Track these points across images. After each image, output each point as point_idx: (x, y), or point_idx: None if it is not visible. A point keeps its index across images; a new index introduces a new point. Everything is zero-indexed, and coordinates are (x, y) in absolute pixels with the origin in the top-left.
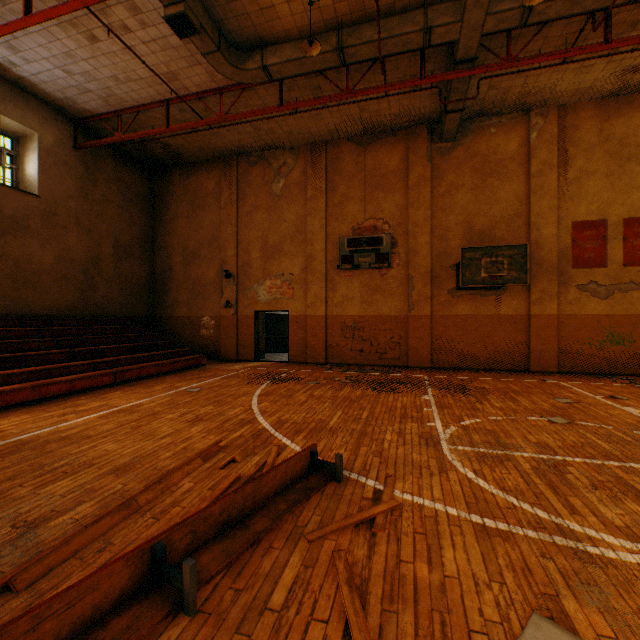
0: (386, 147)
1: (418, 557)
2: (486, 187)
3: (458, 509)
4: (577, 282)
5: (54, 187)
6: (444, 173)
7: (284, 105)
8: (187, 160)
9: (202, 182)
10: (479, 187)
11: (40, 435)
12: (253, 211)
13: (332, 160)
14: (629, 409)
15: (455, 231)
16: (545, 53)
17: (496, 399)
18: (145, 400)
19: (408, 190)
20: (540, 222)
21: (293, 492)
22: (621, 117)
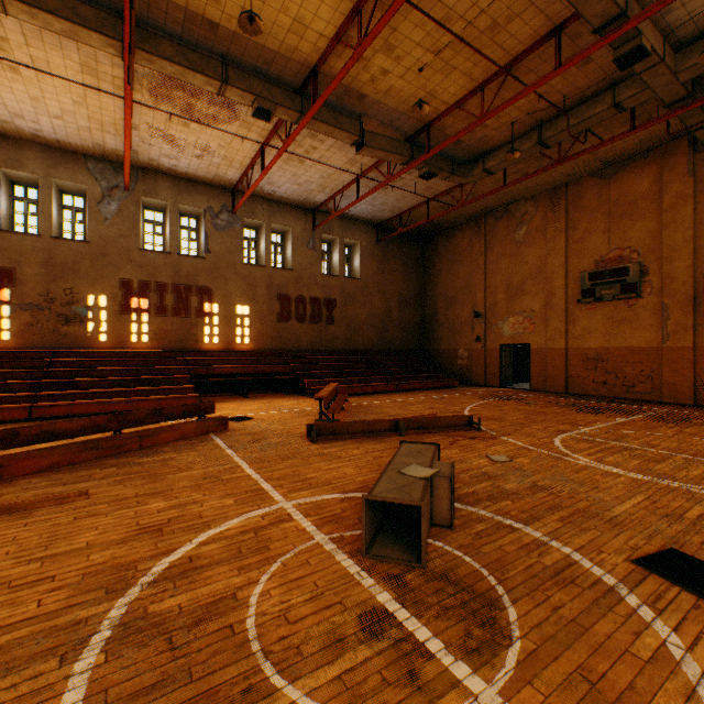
0: (633, 173)
1: (483, 445)
2: None
3: (524, 444)
4: None
5: (366, 271)
6: None
7: (506, 184)
8: (446, 227)
9: (458, 242)
10: None
11: (364, 404)
12: (498, 259)
13: (572, 199)
14: None
15: None
16: None
17: (698, 428)
18: (409, 399)
19: (661, 213)
20: None
21: (453, 428)
22: None
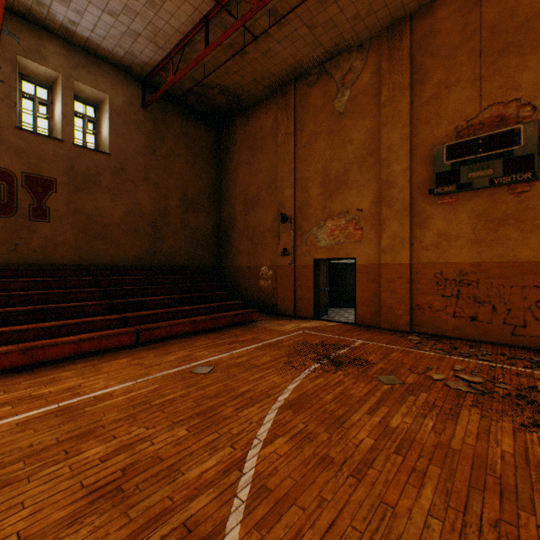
0: None
1: None
2: None
3: None
4: None
5: (123, 145)
6: None
7: None
8: (246, 103)
9: (260, 123)
10: None
11: None
12: (312, 140)
13: (420, 38)
14: None
15: None
16: None
17: None
18: (125, 385)
19: None
20: None
21: None
22: None
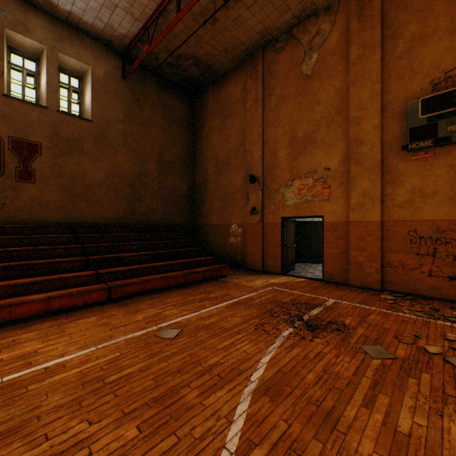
0: None
1: None
2: None
3: None
4: None
5: (105, 113)
6: None
7: None
8: (217, 74)
9: (230, 91)
10: None
11: None
12: (279, 104)
13: None
14: None
15: None
16: None
17: None
18: (83, 352)
19: None
20: None
21: None
22: None
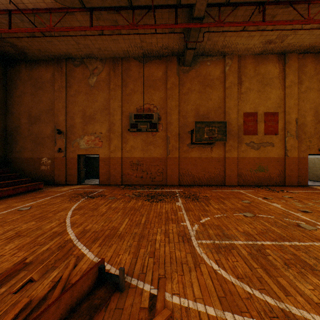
0: (155, 65)
1: None
2: (205, 92)
3: (214, 307)
4: (245, 142)
5: None
6: (185, 83)
7: (94, 26)
8: (31, 58)
9: (42, 73)
10: (202, 92)
11: None
12: (76, 94)
13: (125, 69)
14: (276, 205)
15: (190, 113)
16: (236, 22)
17: (214, 203)
18: None
19: (167, 90)
20: (230, 111)
21: (77, 317)
22: (263, 65)
